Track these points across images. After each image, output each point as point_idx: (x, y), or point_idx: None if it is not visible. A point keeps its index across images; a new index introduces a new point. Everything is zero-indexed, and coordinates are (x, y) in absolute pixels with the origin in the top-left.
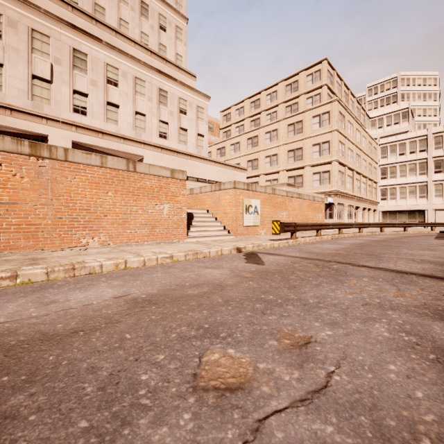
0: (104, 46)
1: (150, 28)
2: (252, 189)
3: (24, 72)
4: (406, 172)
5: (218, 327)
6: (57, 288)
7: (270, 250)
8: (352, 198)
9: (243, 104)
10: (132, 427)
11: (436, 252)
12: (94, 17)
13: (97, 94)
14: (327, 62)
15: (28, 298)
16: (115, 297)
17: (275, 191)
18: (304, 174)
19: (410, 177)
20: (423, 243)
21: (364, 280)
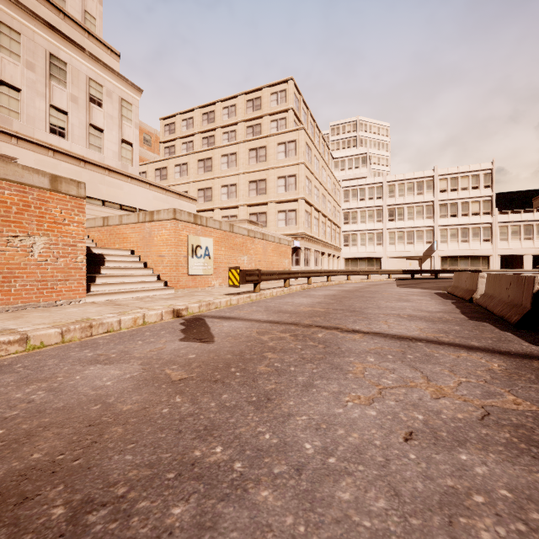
0: None
1: None
2: (201, 223)
3: None
4: (365, 218)
5: None
6: None
7: (226, 311)
8: (318, 243)
9: (193, 114)
10: None
11: (412, 304)
12: None
13: None
14: (293, 83)
15: None
16: None
17: (234, 229)
18: (268, 211)
19: (369, 224)
20: (392, 292)
21: (371, 361)
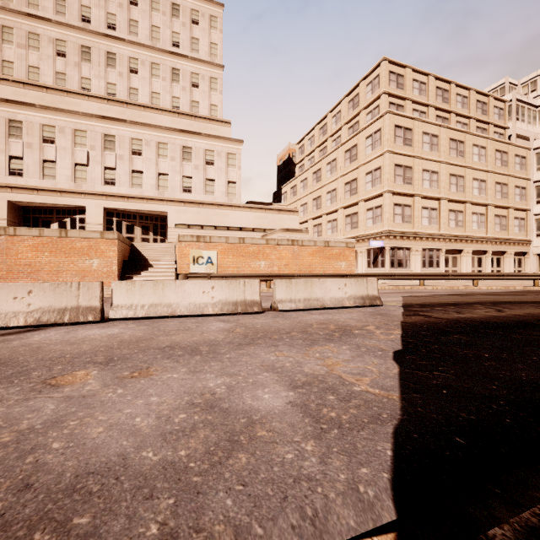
0: (129, 124)
1: (181, 90)
2: (204, 241)
3: (70, 163)
4: None
5: None
6: None
7: None
8: (434, 239)
9: (314, 132)
10: None
11: None
12: (125, 101)
13: (124, 165)
14: (386, 63)
15: None
16: None
17: (245, 240)
18: (358, 211)
19: None
20: None
21: None
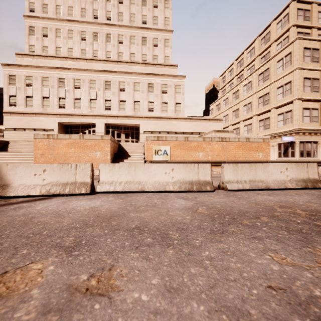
0: (118, 73)
1: (147, 49)
2: (162, 139)
3: (87, 99)
4: None
5: None
6: None
7: None
8: None
9: (233, 66)
10: None
11: None
12: (116, 60)
13: (115, 98)
14: (295, 3)
15: None
16: None
17: (188, 139)
18: (270, 116)
19: None
20: None
21: None
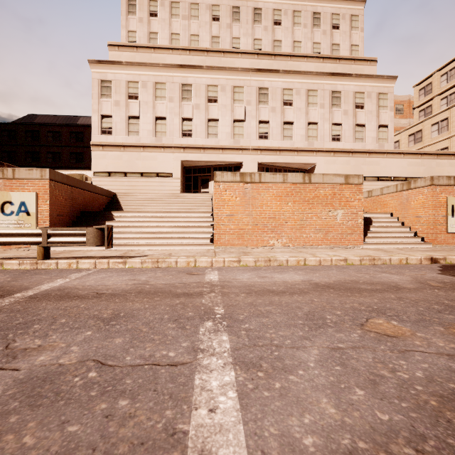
0: (281, 74)
1: (321, 34)
2: None
3: (229, 120)
4: None
5: (386, 310)
6: (264, 270)
7: None
8: None
9: None
10: (324, 329)
11: None
12: (273, 53)
13: (275, 118)
14: None
15: (251, 273)
16: (302, 280)
17: None
18: None
19: None
20: None
21: None
